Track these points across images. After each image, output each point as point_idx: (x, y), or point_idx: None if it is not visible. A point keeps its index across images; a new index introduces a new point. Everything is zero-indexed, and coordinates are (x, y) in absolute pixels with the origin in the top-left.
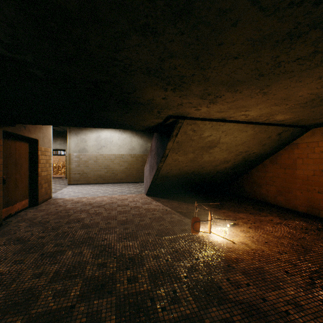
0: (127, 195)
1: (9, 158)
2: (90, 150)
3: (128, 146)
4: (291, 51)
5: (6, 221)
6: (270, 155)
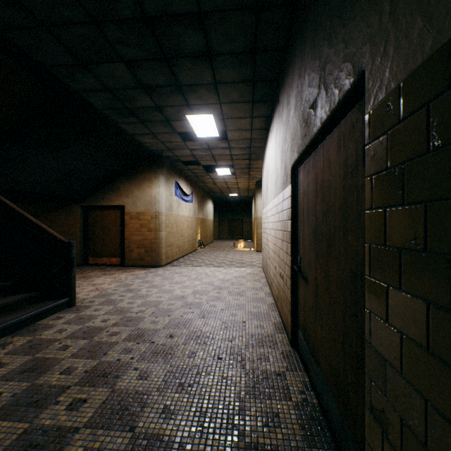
0: (95, 292)
1: (96, 223)
2: (264, 201)
3: (274, 173)
4: None
5: (88, 266)
6: None
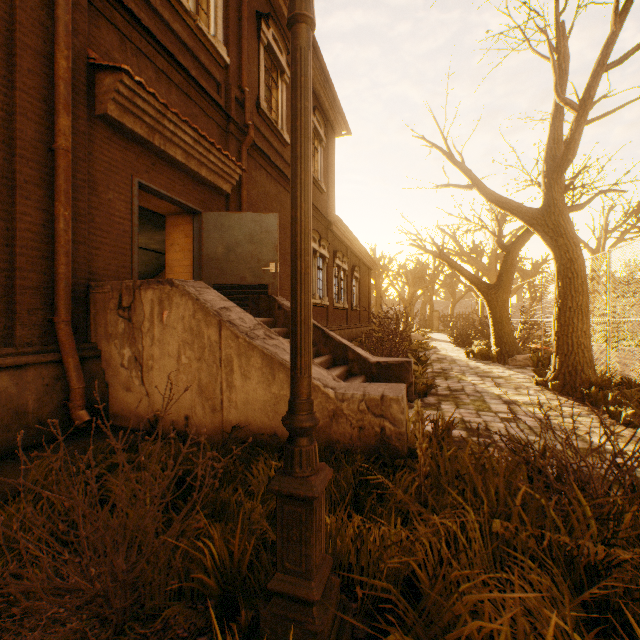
0: None
1: None
2: None
3: None
4: (146, 226)
5: None
6: (154, 277)
